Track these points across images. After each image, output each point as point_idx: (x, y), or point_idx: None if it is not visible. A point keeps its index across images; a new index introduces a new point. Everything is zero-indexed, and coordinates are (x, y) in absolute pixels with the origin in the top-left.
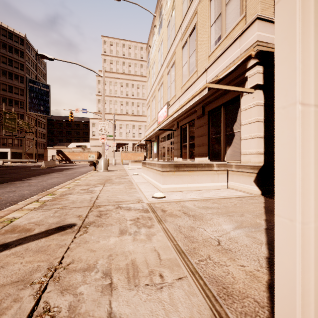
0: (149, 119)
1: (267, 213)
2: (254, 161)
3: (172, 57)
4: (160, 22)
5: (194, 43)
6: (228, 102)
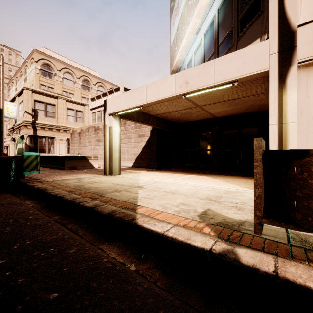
0: None
1: None
2: None
3: None
4: (16, 87)
5: None
6: None
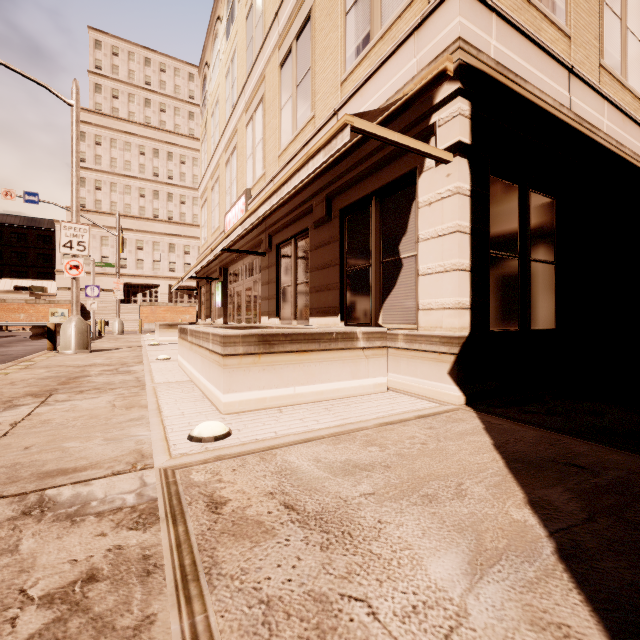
0: (205, 229)
1: (516, 473)
2: (450, 326)
3: (257, 87)
4: (230, 9)
5: (307, 55)
6: (387, 188)
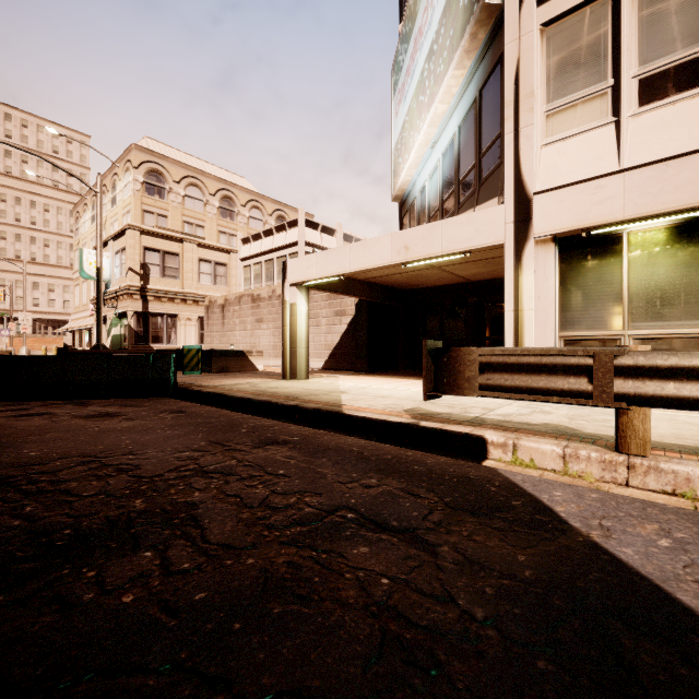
0: (78, 300)
1: None
2: None
3: None
4: (93, 214)
5: None
6: None
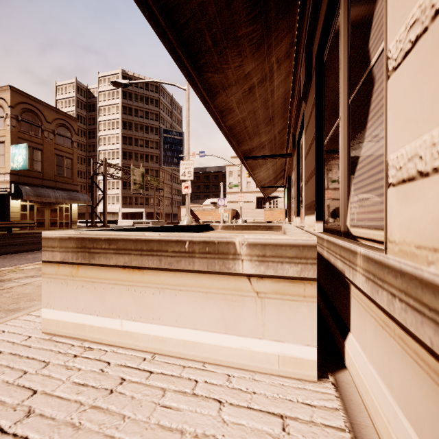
0: None
1: None
2: None
3: None
4: None
5: None
6: None
